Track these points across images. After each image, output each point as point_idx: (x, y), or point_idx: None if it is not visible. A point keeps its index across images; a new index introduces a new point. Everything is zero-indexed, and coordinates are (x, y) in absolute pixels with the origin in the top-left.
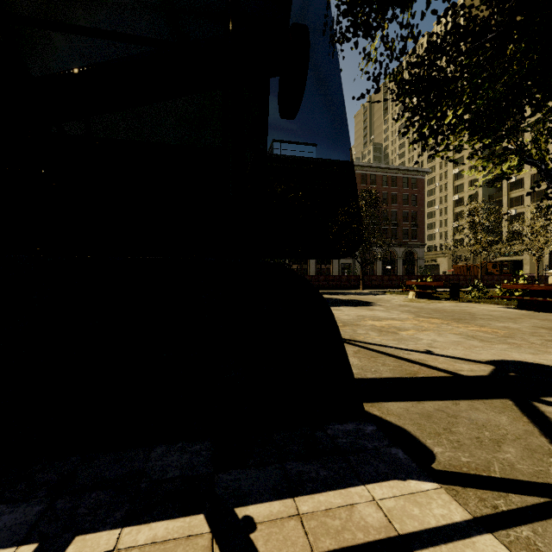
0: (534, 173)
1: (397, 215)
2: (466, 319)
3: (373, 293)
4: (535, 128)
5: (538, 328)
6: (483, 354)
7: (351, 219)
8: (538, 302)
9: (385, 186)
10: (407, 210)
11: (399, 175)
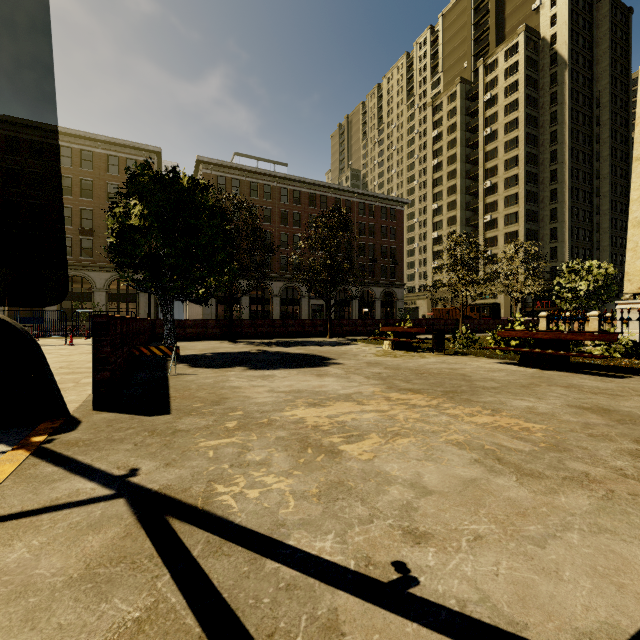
0: (507, 214)
1: (375, 249)
2: (463, 392)
3: (340, 343)
4: (508, 166)
5: (580, 409)
6: (565, 572)
7: (315, 245)
8: (547, 356)
9: (363, 215)
10: (386, 244)
11: (378, 204)
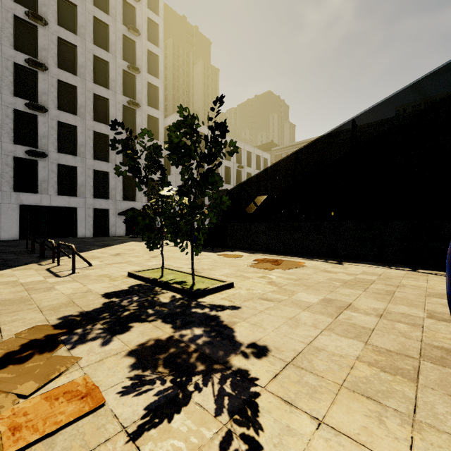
0: None
1: None
2: None
3: None
4: None
5: None
6: None
7: None
8: None
9: None
10: None
11: None
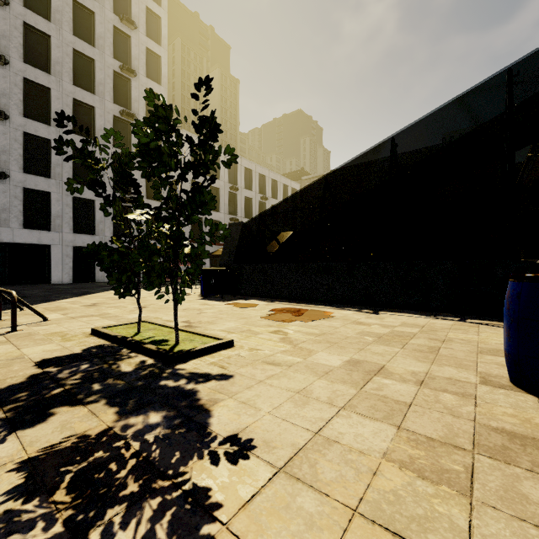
0: None
1: None
2: None
3: None
4: None
5: None
6: None
7: None
8: None
9: None
10: None
11: None
